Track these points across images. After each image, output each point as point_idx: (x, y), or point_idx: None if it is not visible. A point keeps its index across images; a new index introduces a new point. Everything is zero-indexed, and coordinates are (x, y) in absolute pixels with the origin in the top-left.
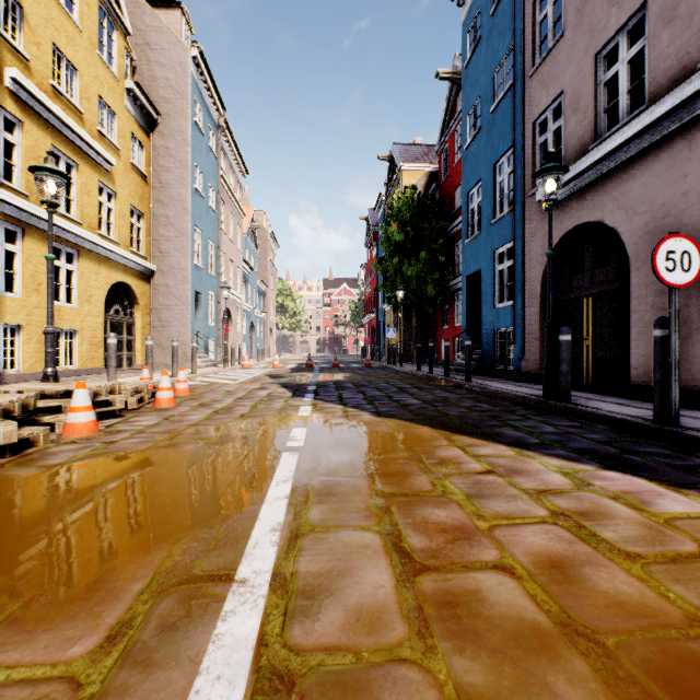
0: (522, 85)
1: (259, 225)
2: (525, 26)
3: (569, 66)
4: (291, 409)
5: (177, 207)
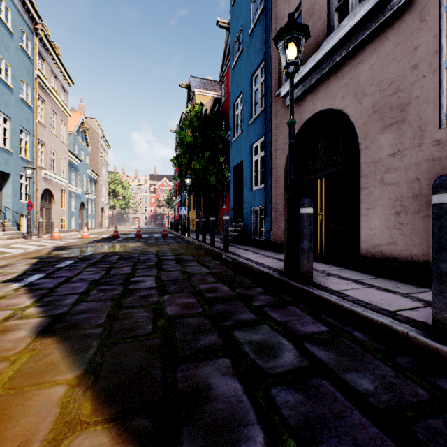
0: (270, 5)
1: (88, 127)
2: None
3: None
4: None
5: None
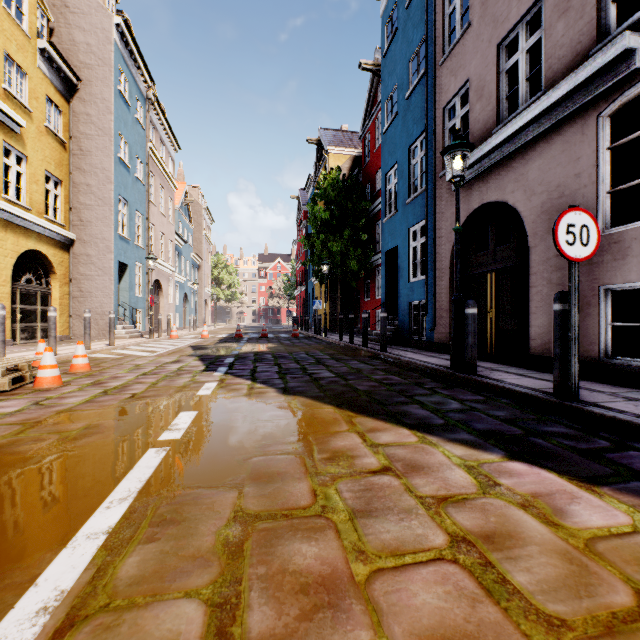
0: (433, 73)
1: (193, 200)
2: (436, 18)
3: (475, 55)
4: (193, 387)
5: (99, 175)
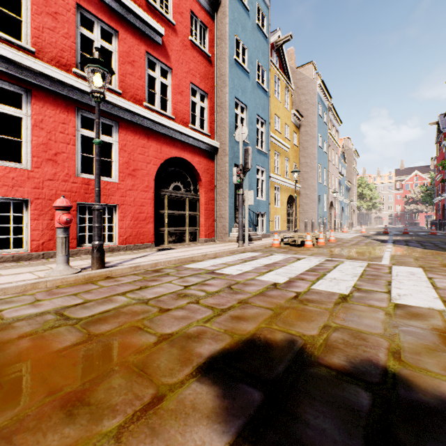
0: None
1: (347, 149)
2: None
3: None
4: (382, 245)
5: (310, 157)
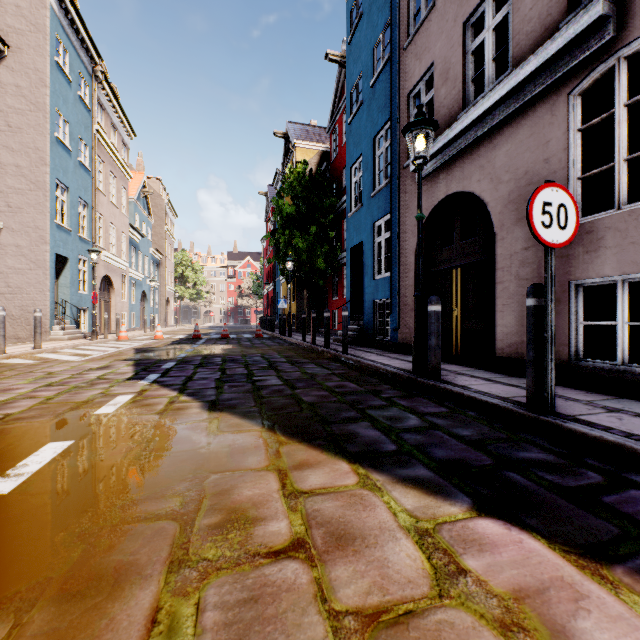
0: (398, 57)
1: (152, 192)
2: None
3: (440, 36)
4: (97, 402)
5: (32, 156)
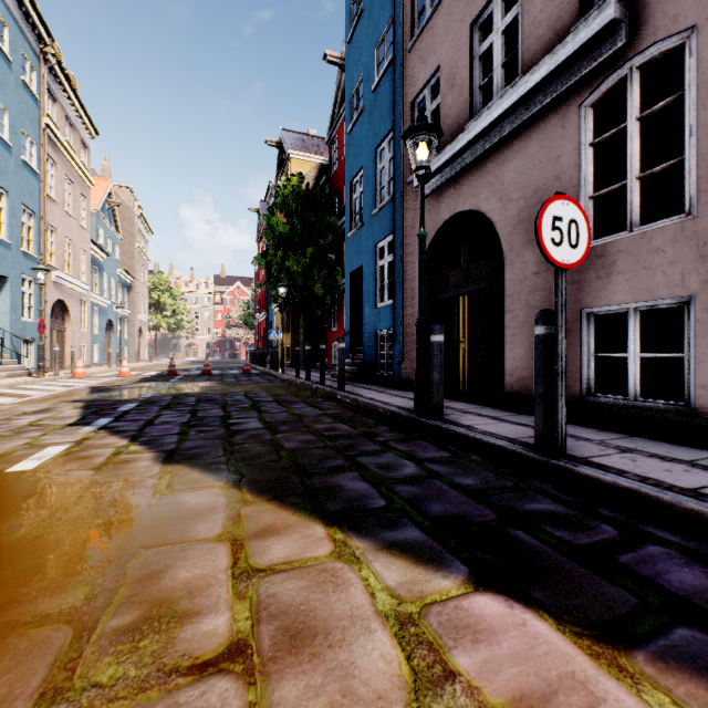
0: (401, 59)
1: (120, 202)
2: None
3: (446, 37)
4: (17, 455)
5: None
